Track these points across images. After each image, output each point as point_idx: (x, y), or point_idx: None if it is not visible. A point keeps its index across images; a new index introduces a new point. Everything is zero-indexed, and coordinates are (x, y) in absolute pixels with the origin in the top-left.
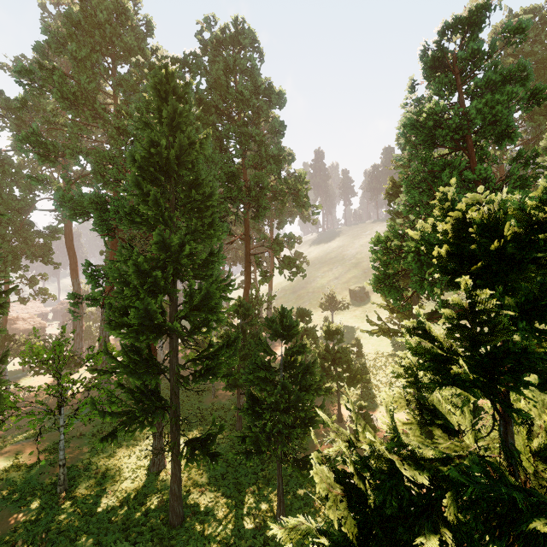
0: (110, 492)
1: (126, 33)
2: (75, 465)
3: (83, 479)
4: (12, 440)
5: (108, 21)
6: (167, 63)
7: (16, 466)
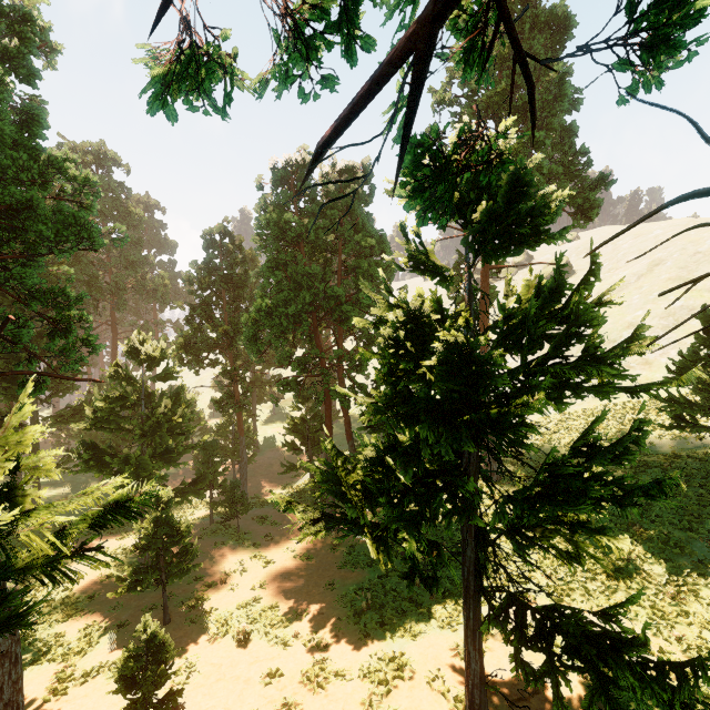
0: None
1: None
2: None
3: None
4: None
5: None
6: None
7: None
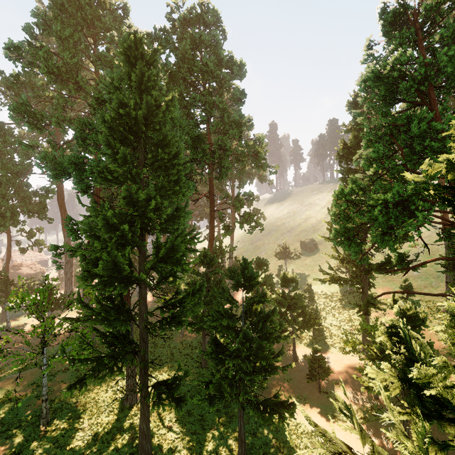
0: (87, 426)
1: (105, 16)
2: (58, 398)
3: (64, 411)
4: (7, 372)
5: (89, 4)
6: (136, 31)
7: (7, 398)
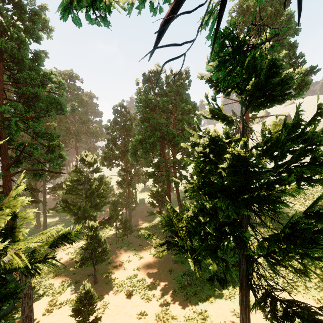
0: None
1: None
2: None
3: None
4: None
5: None
6: None
7: None
